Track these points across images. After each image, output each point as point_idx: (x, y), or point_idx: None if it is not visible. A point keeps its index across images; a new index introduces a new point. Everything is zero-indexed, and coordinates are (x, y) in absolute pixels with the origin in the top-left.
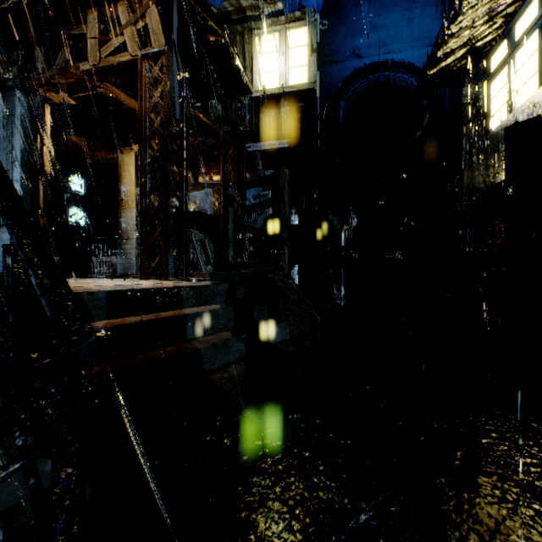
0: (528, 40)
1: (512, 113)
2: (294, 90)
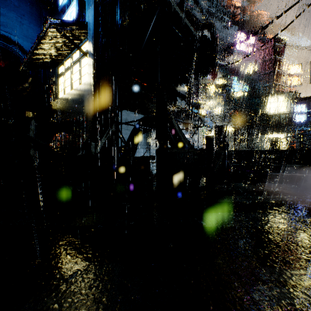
0: (69, 71)
1: (64, 95)
2: None
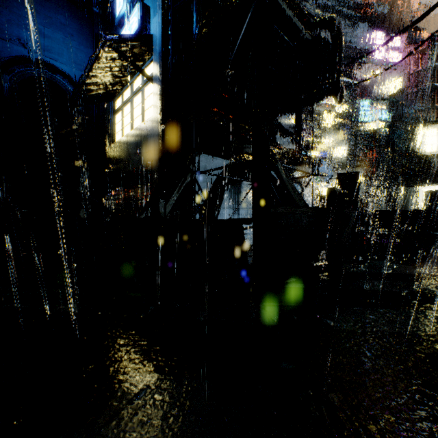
0: (128, 105)
1: (122, 138)
2: None
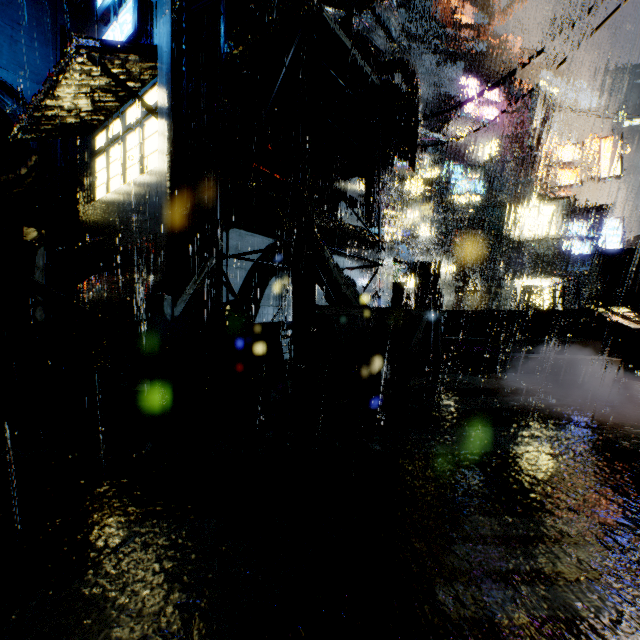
0: (117, 145)
1: (107, 195)
2: None
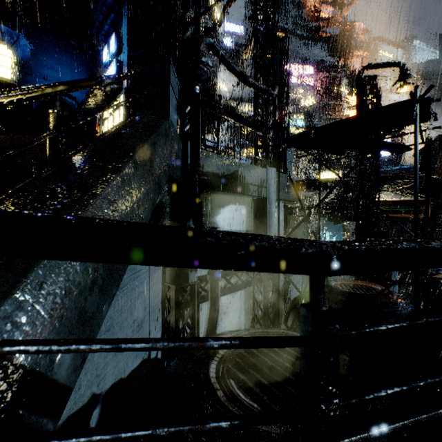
0: (111, 116)
1: None
2: (1, 79)
